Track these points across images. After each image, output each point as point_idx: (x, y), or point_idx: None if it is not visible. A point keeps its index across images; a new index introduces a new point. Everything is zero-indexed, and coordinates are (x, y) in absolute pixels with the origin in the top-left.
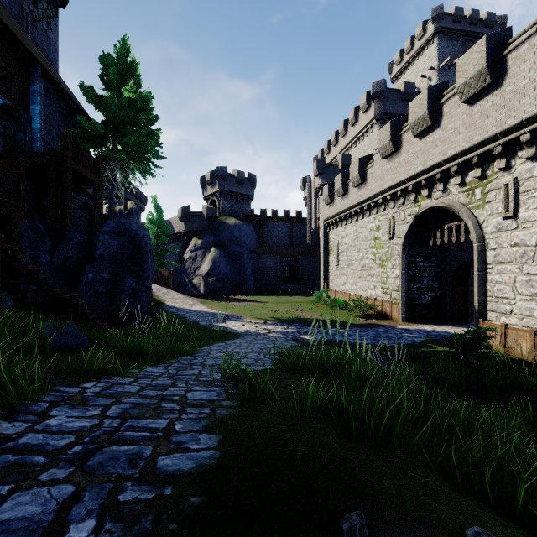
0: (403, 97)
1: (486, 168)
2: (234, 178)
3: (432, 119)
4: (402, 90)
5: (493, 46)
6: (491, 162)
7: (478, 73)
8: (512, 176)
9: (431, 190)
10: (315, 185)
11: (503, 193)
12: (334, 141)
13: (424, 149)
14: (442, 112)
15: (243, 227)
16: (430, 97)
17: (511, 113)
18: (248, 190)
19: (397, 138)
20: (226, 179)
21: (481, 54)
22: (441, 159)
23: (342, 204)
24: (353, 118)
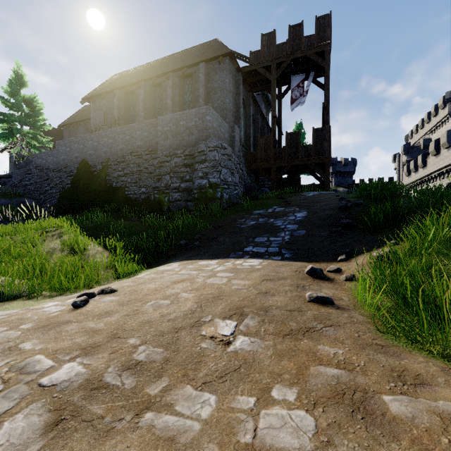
0: None
1: None
2: (341, 163)
3: (449, 144)
4: None
5: None
6: None
7: None
8: None
9: None
10: (403, 160)
11: None
12: (420, 126)
13: (448, 155)
14: None
15: None
16: (447, 135)
17: None
18: (351, 169)
19: (438, 147)
20: (336, 165)
21: None
22: None
23: (415, 176)
24: (434, 113)
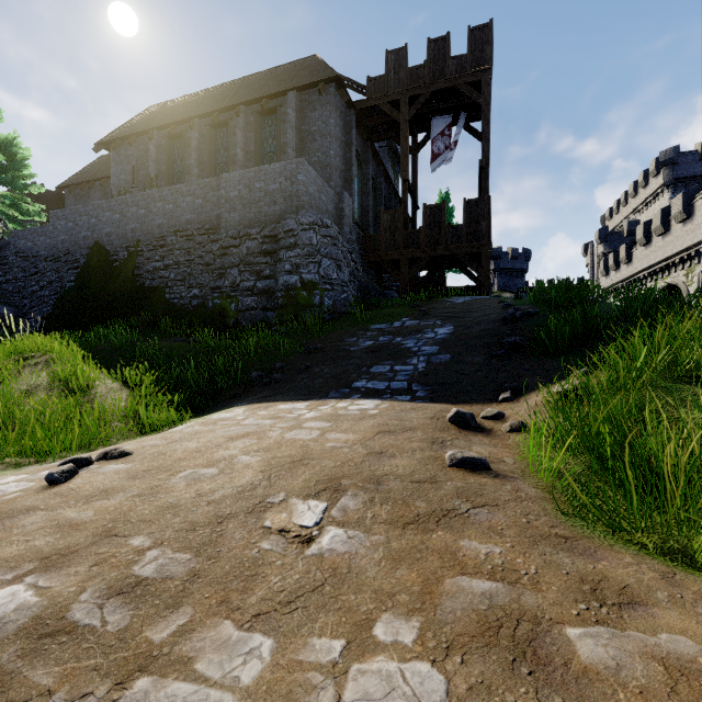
0: (700, 158)
1: (692, 262)
2: (508, 255)
3: (664, 229)
4: (699, 151)
5: (687, 197)
6: (694, 259)
7: (679, 212)
8: (701, 269)
9: (670, 272)
10: (598, 252)
11: (697, 278)
12: (623, 202)
13: (663, 246)
14: (671, 224)
15: None
16: (662, 215)
17: (695, 236)
18: (522, 265)
19: (649, 233)
20: (500, 259)
21: (680, 202)
22: (670, 254)
23: (616, 277)
24: (642, 182)
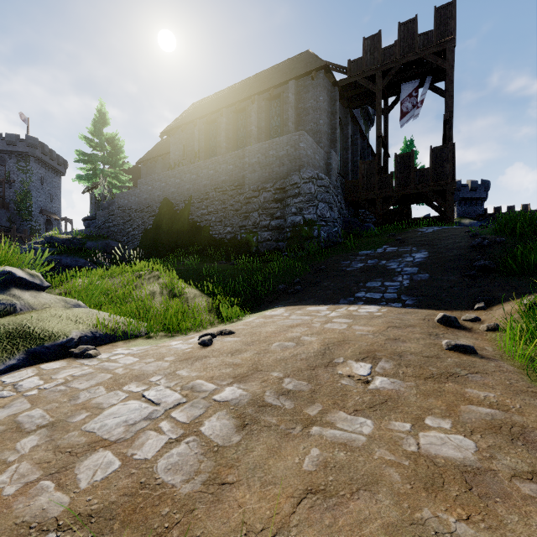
0: None
1: None
2: (467, 187)
3: None
4: None
5: None
6: None
7: None
8: None
9: None
10: None
11: None
12: None
13: None
14: None
15: (477, 225)
16: None
17: None
18: (481, 194)
19: None
20: (460, 190)
21: None
22: None
23: None
24: None
